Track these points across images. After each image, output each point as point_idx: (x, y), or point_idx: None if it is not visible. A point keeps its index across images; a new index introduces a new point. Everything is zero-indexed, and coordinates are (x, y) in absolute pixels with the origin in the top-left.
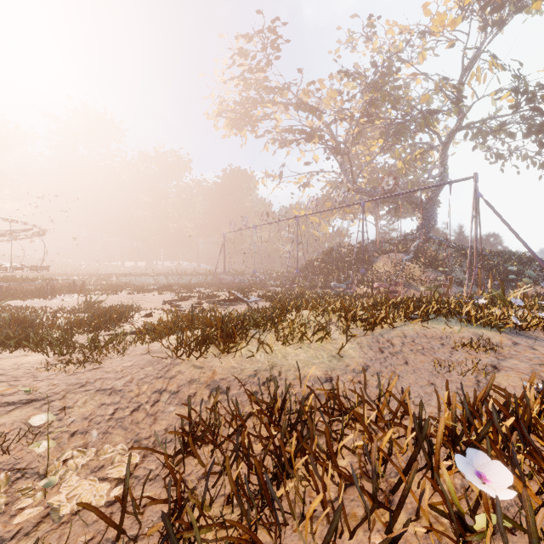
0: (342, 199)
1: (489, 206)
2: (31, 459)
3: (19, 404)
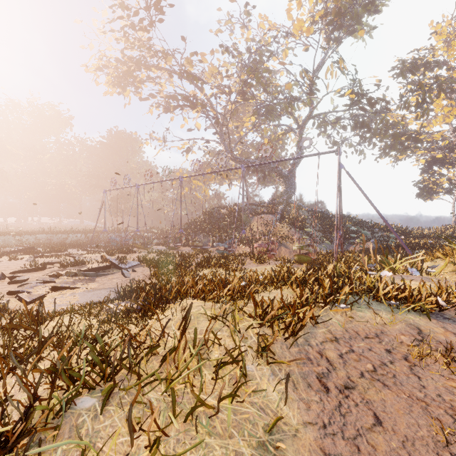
0: (224, 163)
1: (349, 176)
2: None
3: None
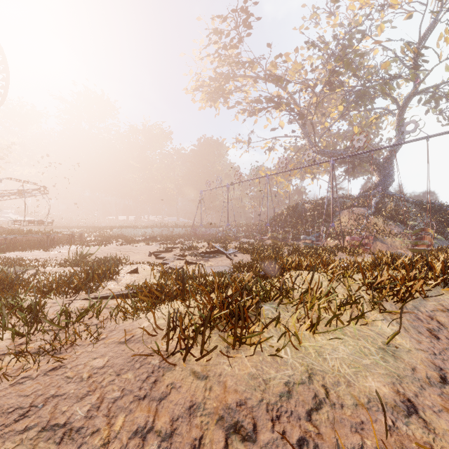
0: (311, 158)
1: None
2: None
3: None
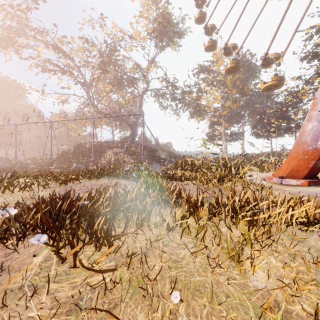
0: (81, 114)
1: (148, 128)
2: None
3: None
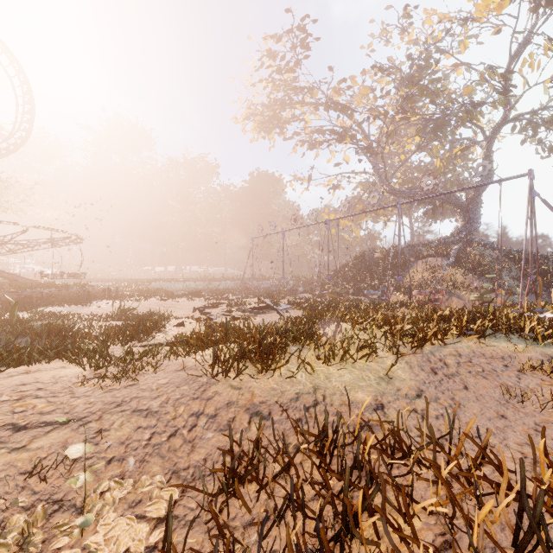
0: (376, 201)
1: (547, 205)
2: (67, 489)
3: (57, 424)
